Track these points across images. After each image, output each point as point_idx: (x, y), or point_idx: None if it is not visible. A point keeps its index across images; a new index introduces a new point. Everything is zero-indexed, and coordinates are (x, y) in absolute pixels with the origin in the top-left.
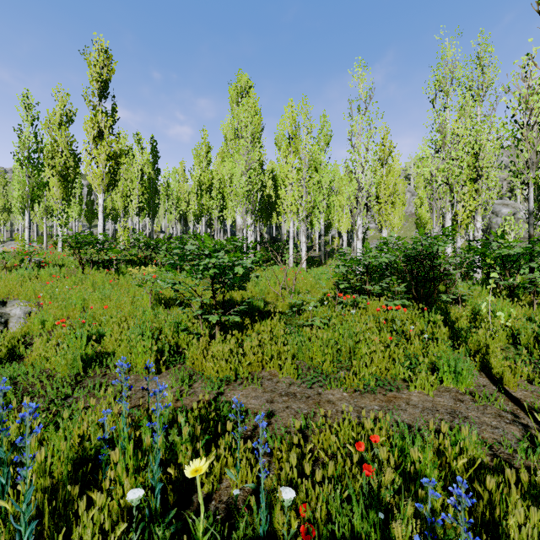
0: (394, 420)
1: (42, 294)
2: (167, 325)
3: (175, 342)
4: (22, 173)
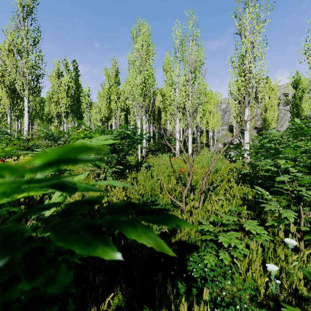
0: None
1: None
2: None
3: None
4: None
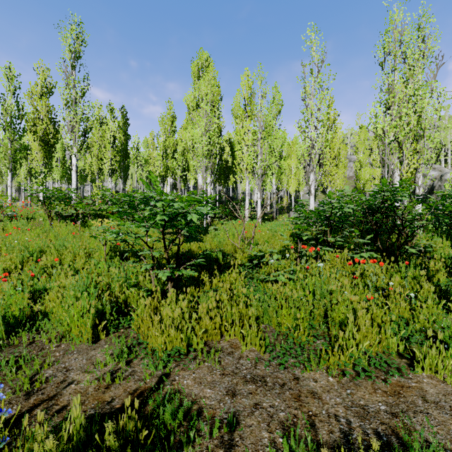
0: (421, 437)
1: (0, 246)
2: (115, 280)
3: (123, 299)
4: (4, 137)
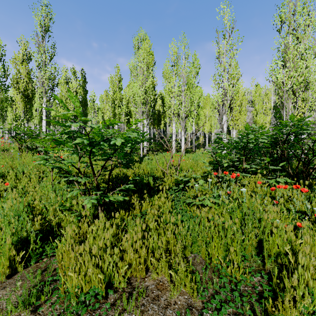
0: None
1: None
2: (49, 204)
3: (57, 222)
4: None
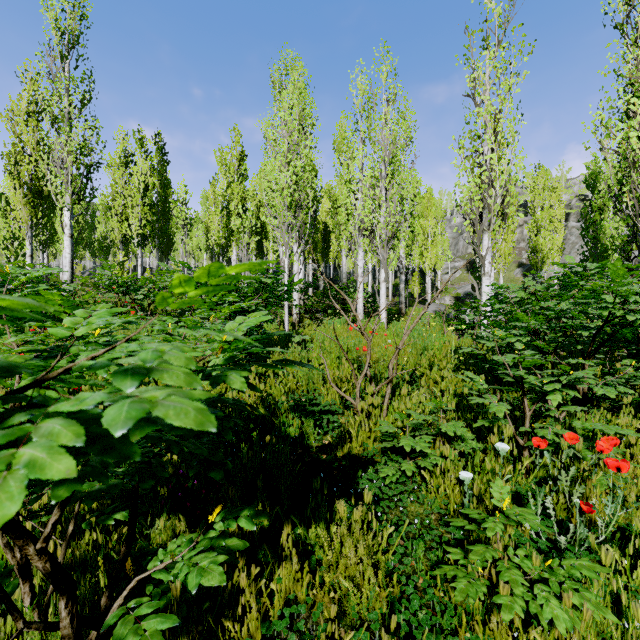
0: None
1: None
2: None
3: None
4: None
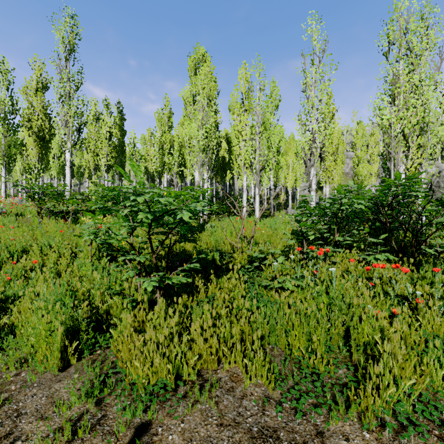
0: None
1: None
2: (95, 287)
3: (105, 309)
4: None
